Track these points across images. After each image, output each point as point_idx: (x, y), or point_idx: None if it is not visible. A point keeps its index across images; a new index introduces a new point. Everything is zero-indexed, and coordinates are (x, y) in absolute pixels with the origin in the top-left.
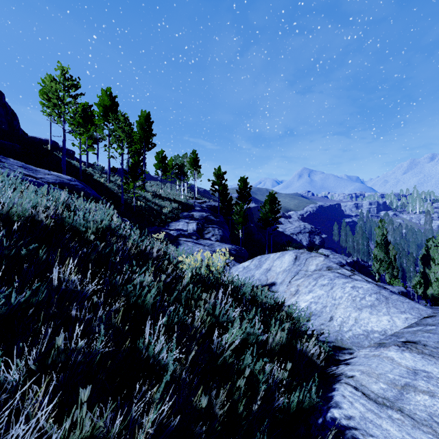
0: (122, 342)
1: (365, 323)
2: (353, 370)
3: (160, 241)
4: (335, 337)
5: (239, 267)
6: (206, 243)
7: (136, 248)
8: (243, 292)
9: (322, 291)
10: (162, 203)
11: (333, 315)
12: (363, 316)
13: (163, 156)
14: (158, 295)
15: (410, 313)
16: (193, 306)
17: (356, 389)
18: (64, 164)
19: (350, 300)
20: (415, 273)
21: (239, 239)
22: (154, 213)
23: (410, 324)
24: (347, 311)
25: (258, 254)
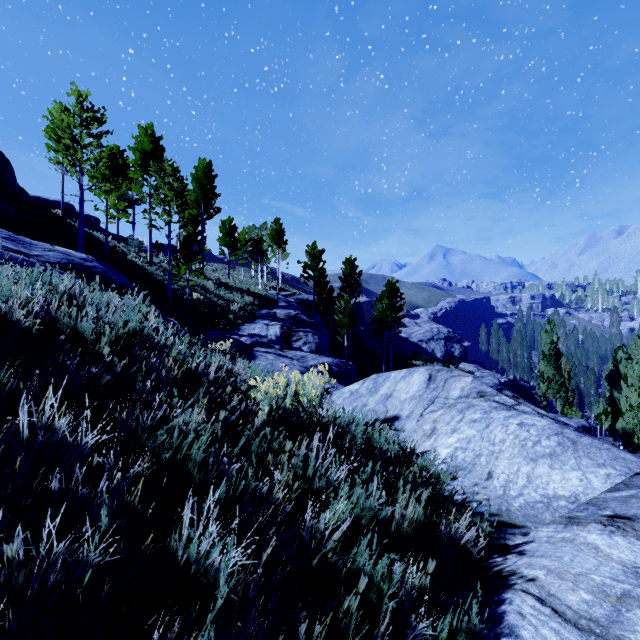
0: (146, 532)
1: (543, 483)
2: (533, 565)
3: (225, 352)
4: (497, 507)
5: (343, 391)
6: (294, 355)
7: (183, 366)
8: (351, 435)
9: (473, 431)
10: (229, 296)
11: (493, 469)
12: (540, 472)
13: (231, 226)
14: (214, 445)
15: (613, 467)
16: (270, 462)
17: (541, 602)
18: (82, 238)
19: (518, 446)
20: (597, 397)
21: (343, 349)
22: (218, 311)
23: (615, 485)
24: (514, 463)
25: (371, 370)
